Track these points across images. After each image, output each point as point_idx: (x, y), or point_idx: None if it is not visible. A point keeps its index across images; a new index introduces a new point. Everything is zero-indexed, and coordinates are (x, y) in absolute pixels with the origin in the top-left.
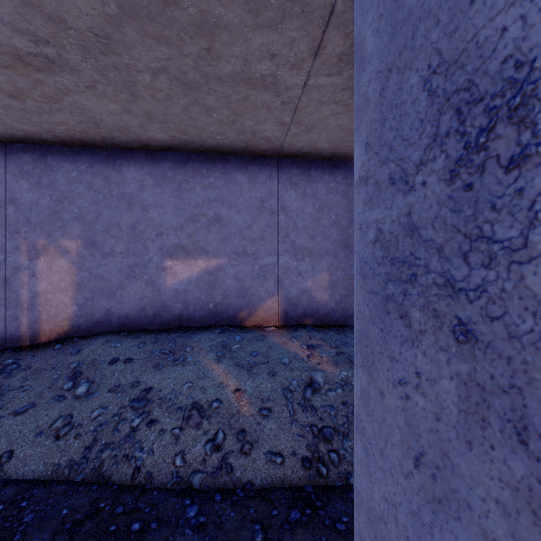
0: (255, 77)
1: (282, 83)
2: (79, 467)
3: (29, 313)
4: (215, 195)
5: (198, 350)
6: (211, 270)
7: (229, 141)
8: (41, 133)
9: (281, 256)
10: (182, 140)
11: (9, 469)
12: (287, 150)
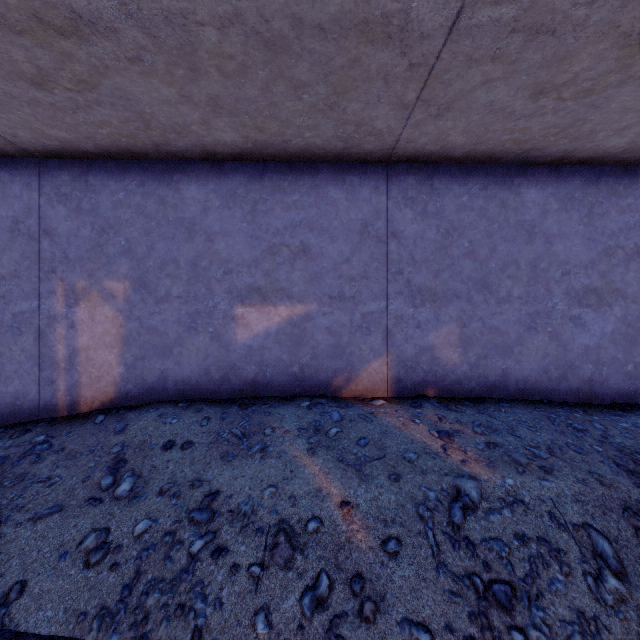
0: (375, 18)
1: (416, 26)
2: (112, 619)
3: (66, 374)
4: (300, 218)
5: (281, 433)
6: (296, 320)
7: (322, 140)
8: (80, 142)
9: (392, 300)
10: (257, 142)
11: (18, 613)
12: (402, 151)
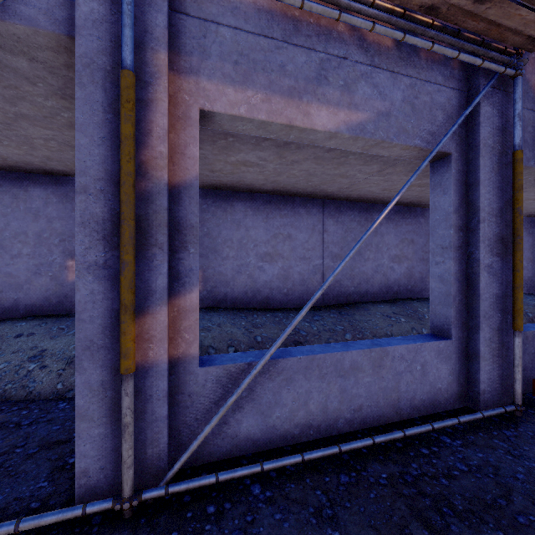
0: None
1: None
2: None
3: None
4: None
5: None
6: None
7: None
8: None
9: None
10: None
11: None
12: None
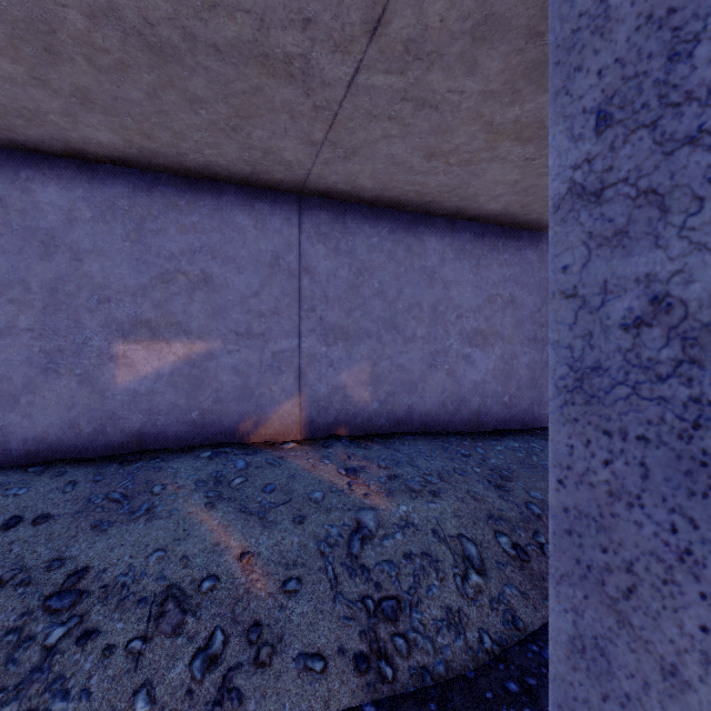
0: (276, 55)
1: (317, 73)
2: None
3: None
4: (201, 243)
5: (174, 490)
6: (195, 360)
7: (226, 160)
8: None
9: (305, 338)
10: (145, 149)
11: None
12: (314, 185)
